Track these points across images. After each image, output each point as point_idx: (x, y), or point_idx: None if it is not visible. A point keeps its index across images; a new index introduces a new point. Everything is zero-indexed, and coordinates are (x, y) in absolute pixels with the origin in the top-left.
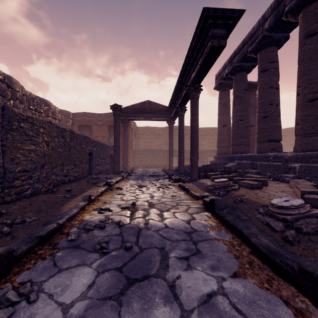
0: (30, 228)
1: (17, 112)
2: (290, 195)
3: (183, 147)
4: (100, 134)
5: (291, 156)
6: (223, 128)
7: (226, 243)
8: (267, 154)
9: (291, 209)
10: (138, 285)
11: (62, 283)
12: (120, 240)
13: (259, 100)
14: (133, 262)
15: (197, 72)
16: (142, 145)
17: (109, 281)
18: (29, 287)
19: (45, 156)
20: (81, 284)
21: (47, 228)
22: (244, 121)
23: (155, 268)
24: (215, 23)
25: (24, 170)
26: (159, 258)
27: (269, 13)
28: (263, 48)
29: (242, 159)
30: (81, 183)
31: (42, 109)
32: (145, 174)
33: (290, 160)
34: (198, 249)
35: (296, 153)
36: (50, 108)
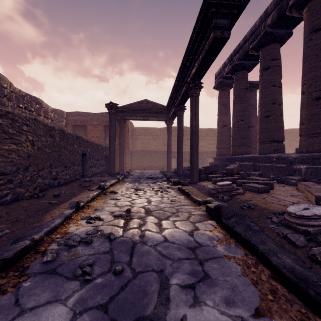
0: None
1: None
2: (302, 200)
3: (182, 148)
4: (96, 134)
5: (296, 157)
6: (223, 129)
7: (238, 262)
8: (270, 155)
9: (314, 220)
10: None
11: None
12: (109, 260)
13: (261, 99)
14: (123, 295)
15: (198, 68)
16: (140, 146)
17: None
18: None
19: (29, 157)
20: None
21: (15, 248)
22: (245, 121)
23: (152, 304)
24: (218, 12)
25: (2, 172)
26: (157, 287)
27: (271, 8)
28: (265, 45)
29: (243, 161)
30: (71, 187)
31: (33, 107)
32: (143, 176)
33: (295, 162)
34: (206, 272)
35: (302, 154)
36: (42, 106)
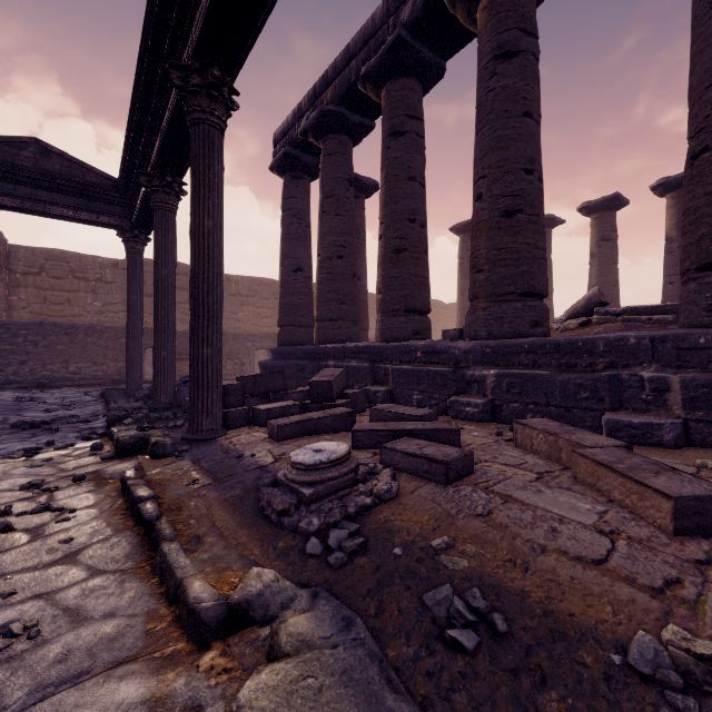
0: None
1: None
2: (602, 505)
3: (171, 316)
4: None
5: (469, 350)
6: (296, 277)
7: None
8: (410, 345)
9: None
10: None
11: None
12: None
13: (386, 206)
14: None
15: None
16: (34, 311)
17: None
18: None
19: None
20: None
21: None
22: (347, 260)
23: None
24: None
25: None
26: None
27: None
28: (394, 76)
29: (346, 358)
30: None
31: None
32: (7, 416)
33: (466, 360)
34: None
35: (482, 342)
36: None
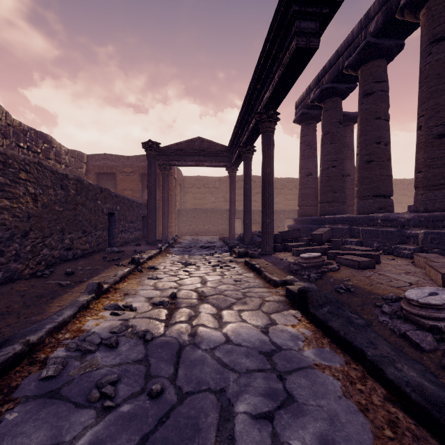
0: None
1: None
2: (423, 279)
3: (250, 205)
4: (129, 186)
5: (410, 219)
6: (307, 179)
7: (336, 374)
8: (373, 216)
9: None
10: None
11: None
12: (142, 374)
13: (360, 137)
14: (162, 432)
15: (273, 92)
16: (191, 203)
17: None
18: None
19: (30, 217)
20: None
21: None
22: (338, 168)
23: None
24: (302, 11)
25: None
26: (215, 417)
27: (375, 9)
28: (366, 62)
29: (336, 223)
30: (93, 260)
31: (40, 148)
32: (195, 244)
33: (408, 224)
34: (289, 392)
35: (418, 214)
36: (52, 146)
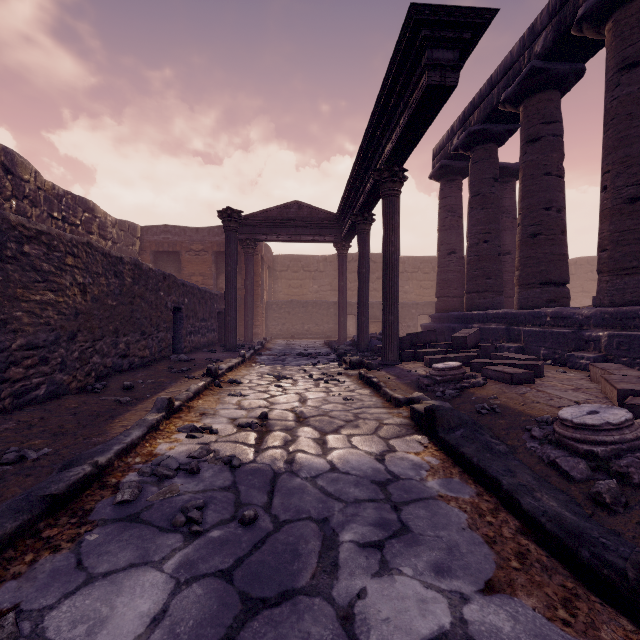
0: (33, 475)
1: (15, 221)
2: (595, 398)
3: (367, 296)
4: (198, 270)
5: (590, 316)
6: (449, 259)
7: (464, 506)
8: (540, 311)
9: (605, 432)
10: (268, 618)
11: (92, 614)
12: (231, 502)
13: (522, 201)
14: (258, 556)
15: (397, 142)
16: (285, 293)
17: (201, 606)
18: (9, 628)
19: (78, 315)
20: (136, 616)
21: (69, 477)
22: (492, 243)
23: (307, 571)
24: (435, 37)
25: (31, 344)
26: (317, 545)
27: (543, 21)
28: (530, 95)
29: (488, 321)
30: (155, 371)
31: (79, 218)
32: (290, 351)
33: (588, 324)
34: (404, 523)
35: (601, 309)
36: (95, 215)
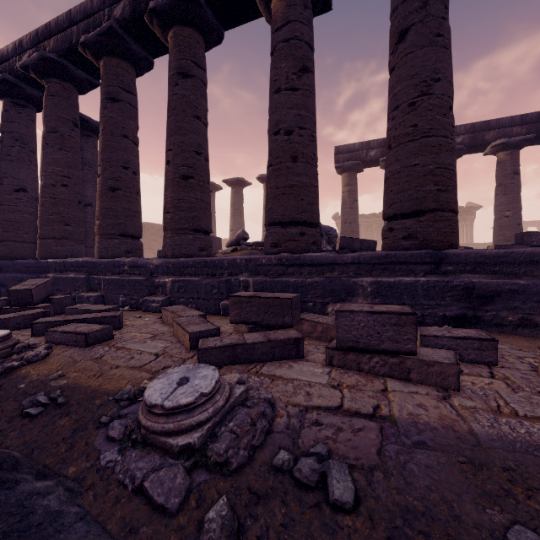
0: None
1: None
2: (171, 344)
3: None
4: None
5: (159, 265)
6: (18, 196)
7: None
8: (119, 261)
9: (200, 408)
10: None
11: None
12: None
13: (103, 152)
14: None
15: None
16: None
17: None
18: None
19: None
20: None
21: None
22: (72, 189)
23: None
24: None
25: None
26: None
27: None
28: (111, 55)
29: (67, 270)
30: None
31: None
32: None
33: (157, 272)
34: None
35: (167, 260)
36: None
